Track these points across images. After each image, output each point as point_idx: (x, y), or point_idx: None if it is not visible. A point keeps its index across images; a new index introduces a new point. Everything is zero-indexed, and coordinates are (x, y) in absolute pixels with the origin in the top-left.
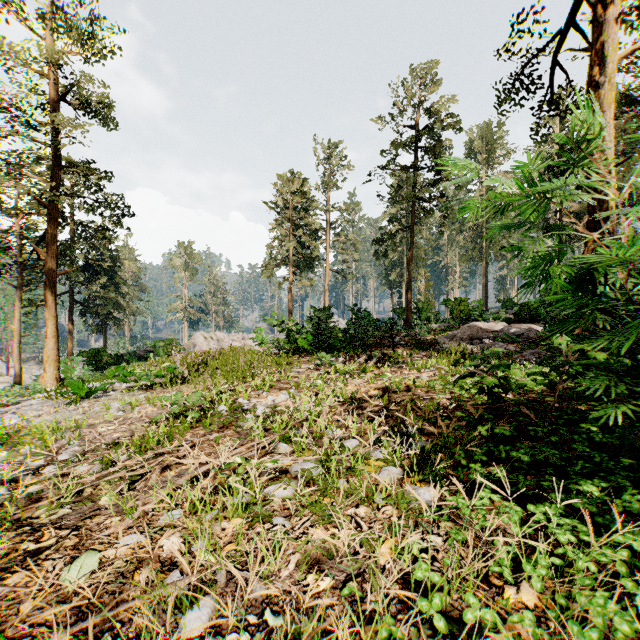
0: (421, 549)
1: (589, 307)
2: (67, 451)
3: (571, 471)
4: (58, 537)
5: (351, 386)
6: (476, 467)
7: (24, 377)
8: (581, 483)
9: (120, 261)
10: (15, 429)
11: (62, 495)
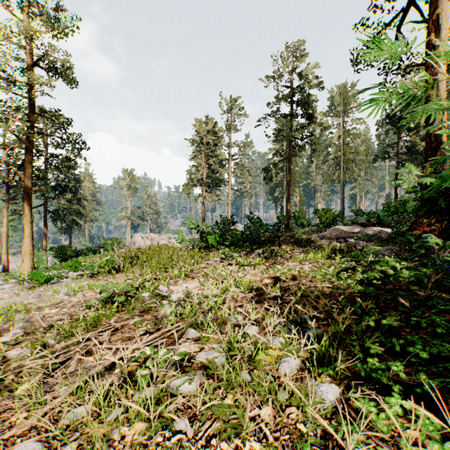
0: None
1: None
2: (9, 333)
3: None
4: None
5: (249, 275)
6: (374, 362)
7: (12, 265)
8: None
9: (81, 182)
10: None
11: None
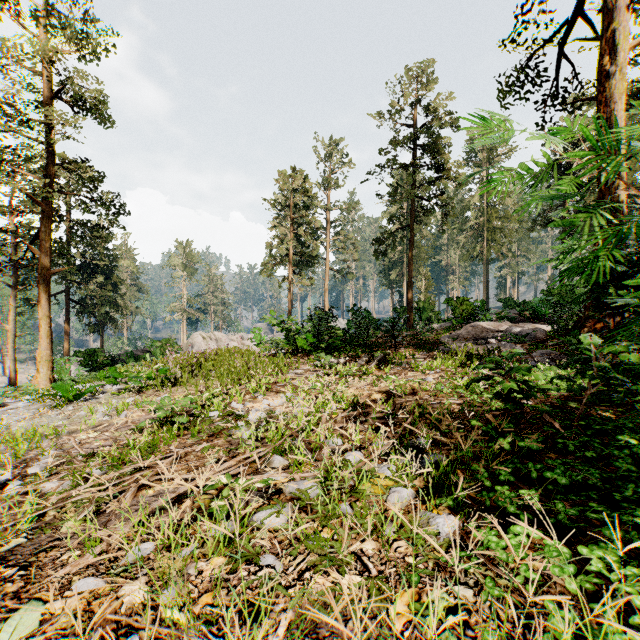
0: (448, 608)
1: None
2: (39, 463)
3: (617, 496)
4: (2, 578)
5: (352, 389)
6: (503, 490)
7: (20, 377)
8: (636, 514)
9: (117, 260)
10: None
11: (18, 520)
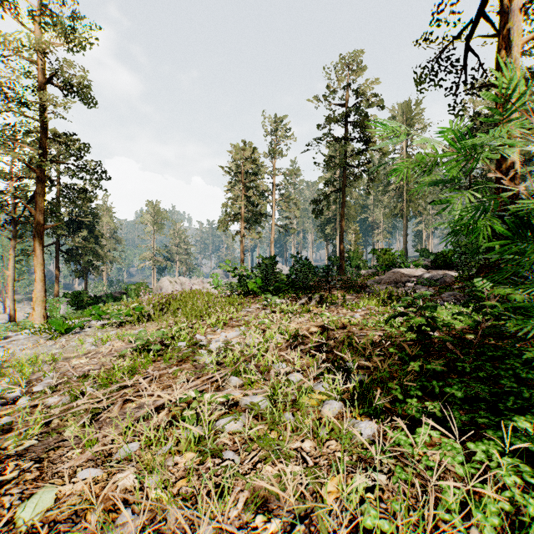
0: (367, 488)
1: (533, 252)
2: (42, 383)
3: (502, 406)
4: (21, 470)
5: (294, 324)
6: (412, 402)
7: (18, 315)
8: (514, 419)
9: (99, 217)
10: (1, 362)
11: (30, 427)
